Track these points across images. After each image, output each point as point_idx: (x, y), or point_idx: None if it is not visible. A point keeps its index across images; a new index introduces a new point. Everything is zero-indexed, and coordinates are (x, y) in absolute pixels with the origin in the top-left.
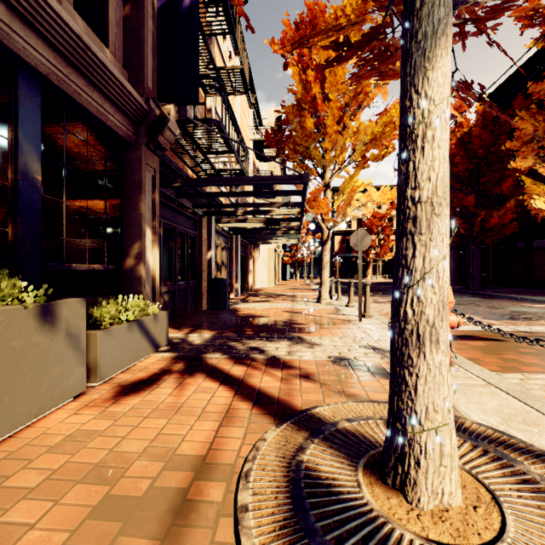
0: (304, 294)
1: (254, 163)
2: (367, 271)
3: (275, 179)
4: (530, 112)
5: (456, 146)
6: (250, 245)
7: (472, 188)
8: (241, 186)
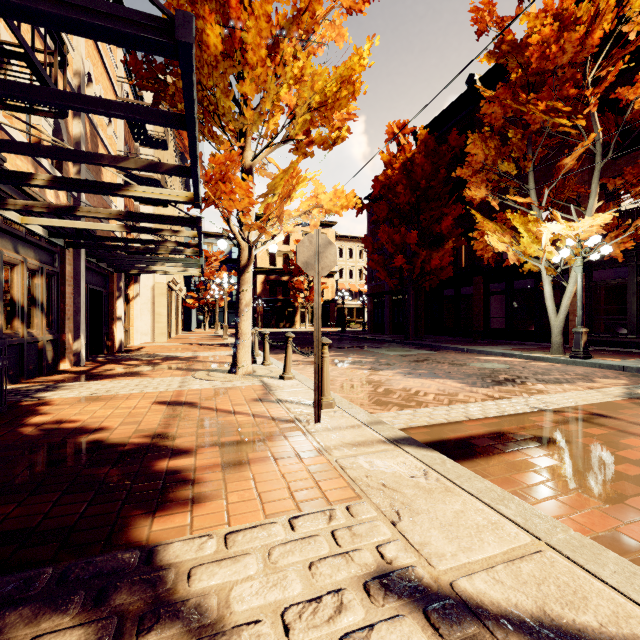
0: (211, 354)
1: (128, 143)
2: (295, 318)
3: (71, 3)
4: (482, 136)
5: (399, 172)
6: (118, 275)
7: (410, 226)
8: (93, 167)
